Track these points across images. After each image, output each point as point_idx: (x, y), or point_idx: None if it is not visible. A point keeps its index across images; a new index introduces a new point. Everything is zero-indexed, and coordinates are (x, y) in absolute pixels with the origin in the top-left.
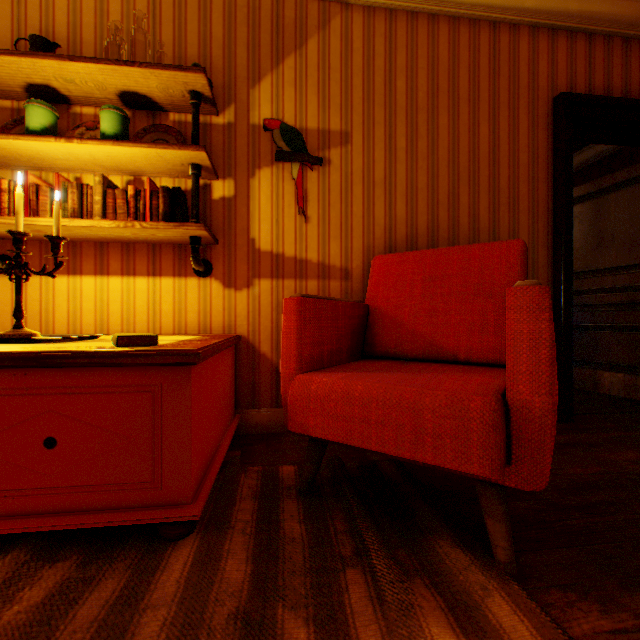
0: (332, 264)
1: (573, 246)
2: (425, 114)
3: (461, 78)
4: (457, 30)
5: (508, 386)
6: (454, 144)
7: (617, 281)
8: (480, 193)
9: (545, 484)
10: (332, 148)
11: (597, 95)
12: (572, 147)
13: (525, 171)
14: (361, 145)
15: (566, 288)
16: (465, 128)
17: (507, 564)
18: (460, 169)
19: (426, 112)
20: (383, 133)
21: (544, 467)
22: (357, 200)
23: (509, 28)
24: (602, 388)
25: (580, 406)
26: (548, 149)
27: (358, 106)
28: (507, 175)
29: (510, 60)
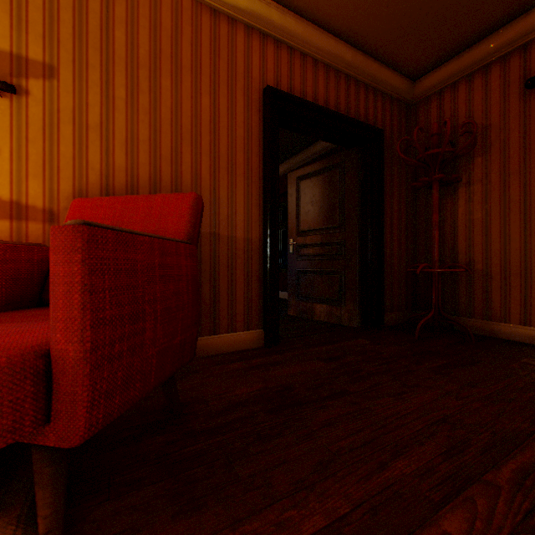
0: (32, 204)
1: (301, 211)
2: (148, 71)
3: (185, 49)
4: (181, 4)
5: (52, 335)
6: (178, 106)
7: (324, 238)
8: (203, 155)
9: (82, 438)
10: (32, 78)
11: (297, 96)
12: (310, 140)
13: (242, 143)
14: (72, 84)
15: (272, 241)
16: (189, 95)
17: (47, 534)
18: (184, 130)
19: (149, 70)
20: (100, 78)
21: (79, 420)
22: (67, 140)
23: (229, 20)
24: (316, 316)
25: (293, 331)
26: (261, 129)
27: (68, 42)
28: (227, 143)
29: (230, 47)
